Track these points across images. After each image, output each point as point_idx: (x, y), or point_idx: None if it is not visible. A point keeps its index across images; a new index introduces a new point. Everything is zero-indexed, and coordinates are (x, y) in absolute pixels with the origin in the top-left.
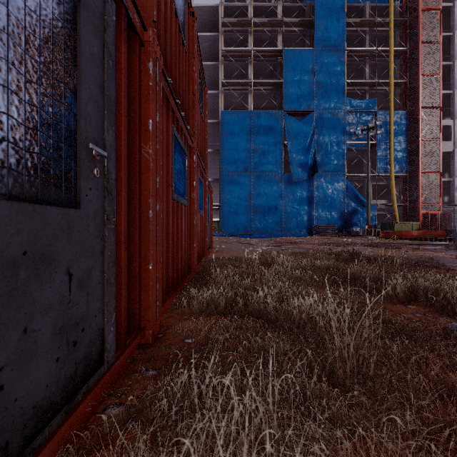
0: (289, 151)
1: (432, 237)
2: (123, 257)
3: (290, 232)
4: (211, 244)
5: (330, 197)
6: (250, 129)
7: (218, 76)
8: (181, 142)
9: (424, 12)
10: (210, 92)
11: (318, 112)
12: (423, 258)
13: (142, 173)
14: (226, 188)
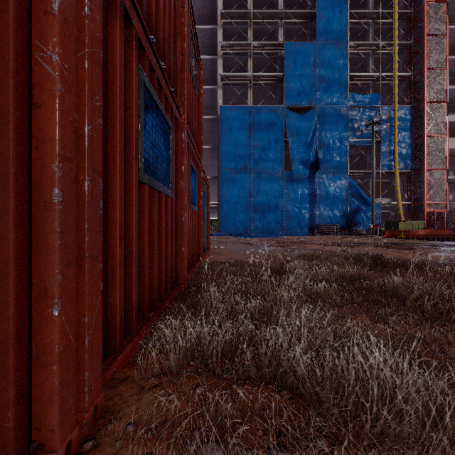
0: (290, 148)
1: (439, 236)
2: None
3: (291, 231)
4: (208, 245)
5: (333, 195)
6: (250, 125)
7: (216, 71)
8: (159, 103)
9: (430, 4)
10: (208, 87)
11: (319, 107)
12: (454, 261)
13: (37, 106)
14: (224, 186)
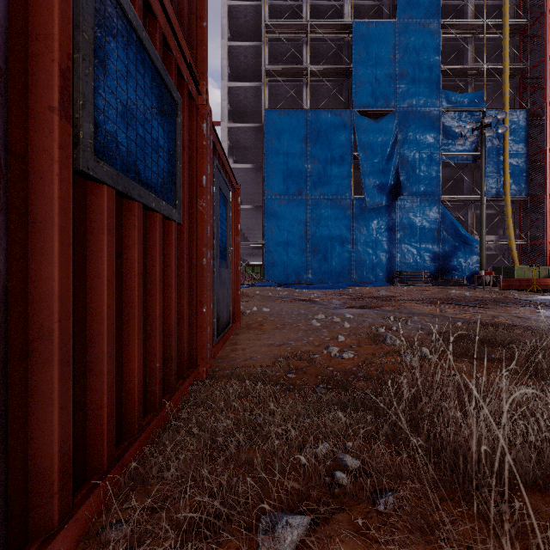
0: (361, 166)
1: None
2: None
3: (363, 280)
4: (237, 310)
5: (419, 231)
6: (306, 135)
7: (260, 65)
8: None
9: None
10: (249, 84)
11: (401, 110)
12: None
13: None
14: (271, 218)
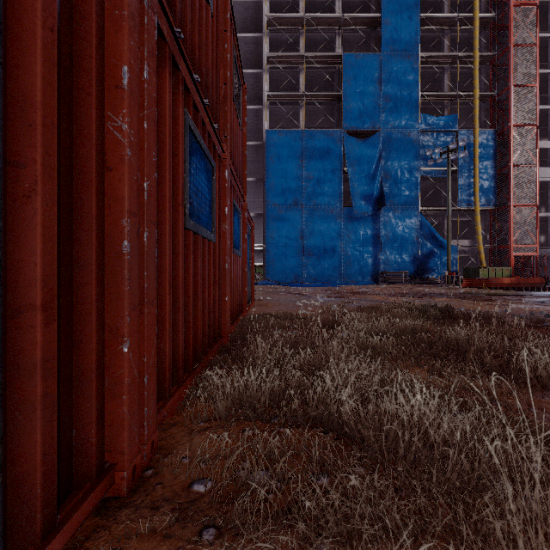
0: (350, 180)
1: (527, 286)
2: (39, 339)
3: (352, 279)
4: (253, 295)
5: (401, 236)
6: (302, 152)
7: (262, 88)
8: (203, 143)
9: (516, 8)
10: (252, 107)
11: (385, 131)
12: (535, 314)
13: (109, 169)
14: (271, 226)
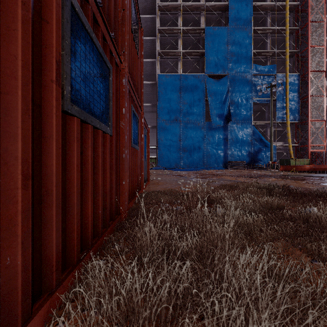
0: (209, 105)
1: (320, 170)
2: None
3: (210, 166)
4: (148, 177)
5: (241, 139)
6: (180, 88)
7: (155, 49)
8: (95, 39)
9: None
10: (149, 60)
11: (231, 75)
12: None
13: None
14: (161, 133)
